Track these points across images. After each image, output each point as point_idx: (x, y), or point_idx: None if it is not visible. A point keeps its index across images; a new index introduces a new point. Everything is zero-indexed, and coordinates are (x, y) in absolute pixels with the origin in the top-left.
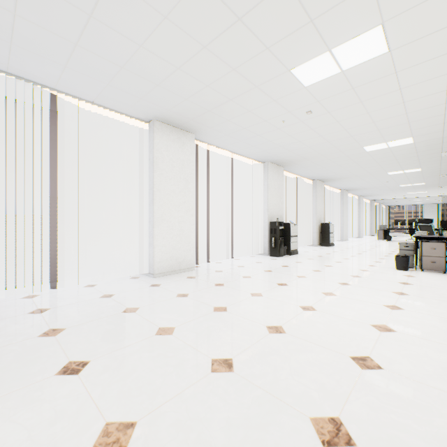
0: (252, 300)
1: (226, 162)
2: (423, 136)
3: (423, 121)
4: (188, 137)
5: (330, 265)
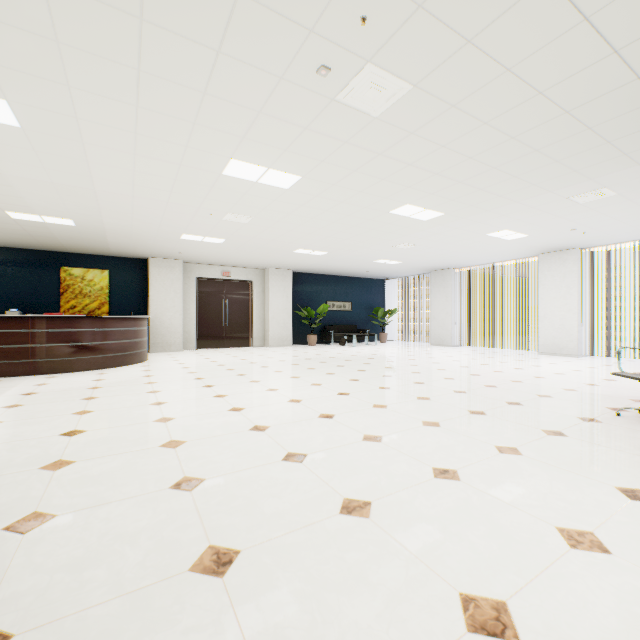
0: (507, 359)
1: None
2: None
3: None
4: (569, 254)
5: None
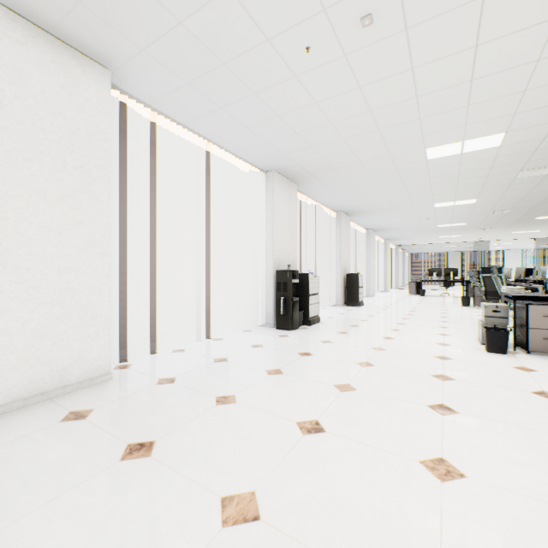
0: None
1: (201, 165)
2: (522, 132)
3: None
4: (90, 72)
5: (379, 346)
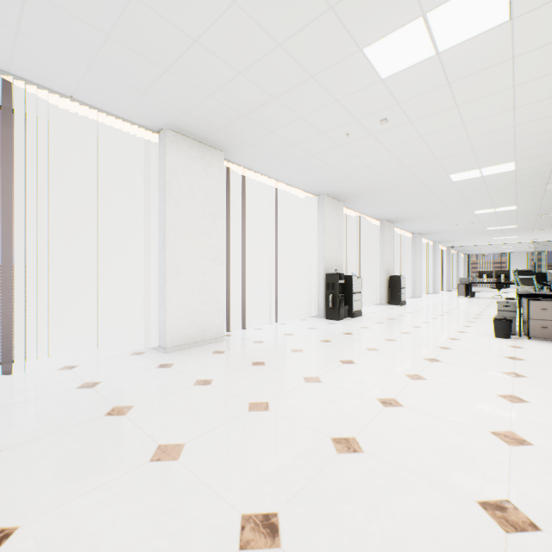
0: (306, 389)
1: (269, 194)
2: (529, 160)
3: (534, 137)
4: (215, 156)
5: (406, 331)
